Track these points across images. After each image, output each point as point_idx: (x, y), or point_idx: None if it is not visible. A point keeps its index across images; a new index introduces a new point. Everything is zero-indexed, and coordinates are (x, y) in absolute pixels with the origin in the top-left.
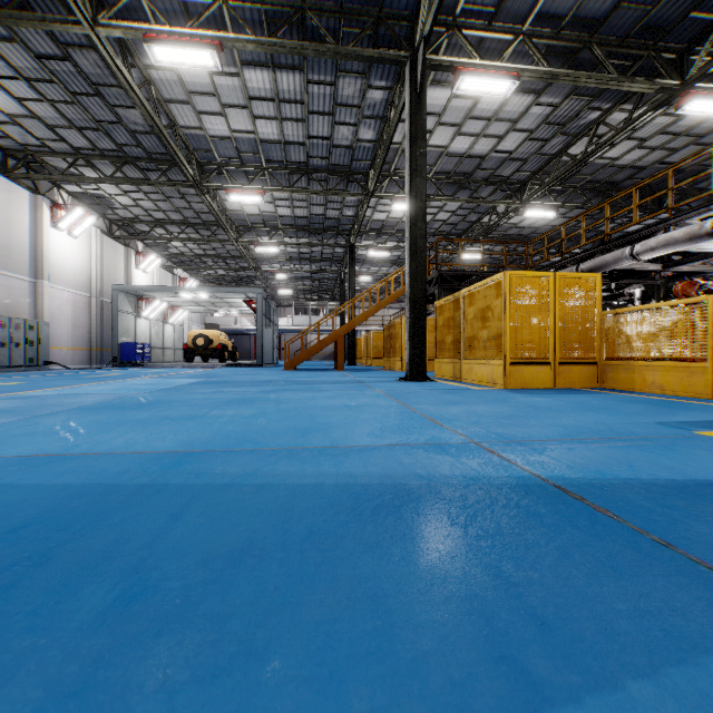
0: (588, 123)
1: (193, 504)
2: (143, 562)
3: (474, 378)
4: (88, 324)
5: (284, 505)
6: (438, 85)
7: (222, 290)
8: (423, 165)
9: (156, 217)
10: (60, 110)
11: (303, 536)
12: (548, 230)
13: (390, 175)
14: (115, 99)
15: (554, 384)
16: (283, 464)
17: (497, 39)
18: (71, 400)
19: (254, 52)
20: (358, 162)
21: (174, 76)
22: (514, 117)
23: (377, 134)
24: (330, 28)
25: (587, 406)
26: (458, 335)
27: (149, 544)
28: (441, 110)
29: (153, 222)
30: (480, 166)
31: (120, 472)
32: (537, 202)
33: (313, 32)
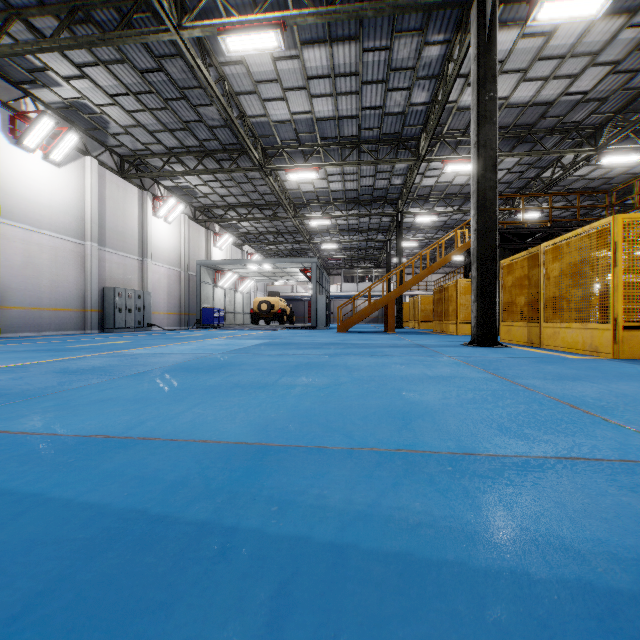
0: None
1: (285, 618)
2: None
3: (560, 344)
4: (179, 293)
5: None
6: (503, 27)
7: (282, 261)
8: (493, 110)
9: (229, 202)
10: (157, 117)
11: None
12: (624, 179)
13: (442, 137)
14: (197, 100)
15: None
16: (409, 491)
17: None
18: (156, 360)
19: (313, 30)
20: (409, 127)
21: (243, 69)
22: (595, 49)
23: (430, 95)
24: None
25: None
26: (535, 296)
27: None
28: (505, 56)
29: (226, 206)
30: (546, 114)
31: (175, 485)
32: (616, 146)
33: None
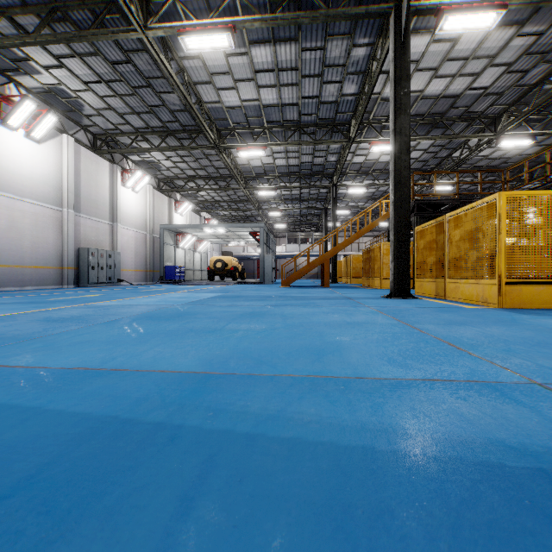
0: None
1: (209, 473)
2: None
3: (460, 296)
4: (145, 253)
5: (334, 496)
6: (417, 33)
7: (234, 225)
8: (407, 103)
9: (188, 174)
10: (126, 101)
11: None
12: (520, 159)
13: (369, 122)
14: (160, 88)
15: None
16: (309, 402)
17: None
18: (125, 310)
19: (259, 32)
20: (341, 114)
21: (200, 62)
22: (492, 53)
23: (358, 87)
24: None
25: None
26: (441, 257)
27: None
28: (419, 57)
29: (186, 178)
30: (454, 105)
31: (139, 400)
32: (512, 132)
33: (307, 5)
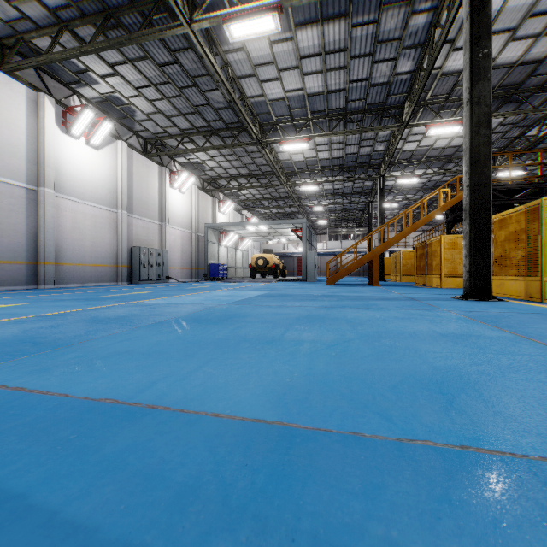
0: None
1: None
2: None
3: None
4: (190, 251)
5: None
6: None
7: (276, 222)
8: (488, 66)
9: (231, 173)
10: (173, 104)
11: None
12: None
13: (425, 103)
14: (205, 86)
15: None
16: (529, 544)
17: None
18: (171, 310)
19: (306, 13)
20: (393, 96)
21: (244, 55)
22: None
23: (415, 63)
24: None
25: None
26: (533, 250)
27: None
28: (493, 18)
29: (229, 177)
30: (533, 72)
31: (184, 494)
32: None
33: None
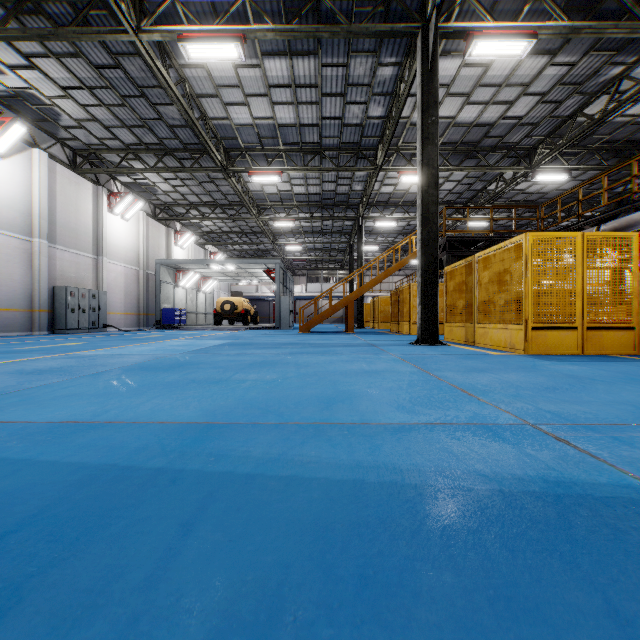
0: (608, 79)
1: (209, 505)
2: (133, 622)
3: (489, 342)
4: (137, 293)
5: (320, 516)
6: (448, 55)
7: (245, 261)
8: (435, 132)
9: (191, 201)
10: (114, 112)
11: (355, 586)
12: (557, 194)
13: (398, 149)
14: (156, 99)
15: (581, 350)
16: (311, 446)
17: (512, 0)
18: (115, 360)
19: (273, 43)
20: (367, 138)
21: (204, 72)
22: (526, 81)
23: (386, 110)
24: (343, 10)
25: (638, 377)
26: (471, 300)
27: (148, 581)
28: (450, 81)
29: (188, 205)
30: (488, 134)
31: (138, 449)
32: (548, 166)
33: (327, 17)
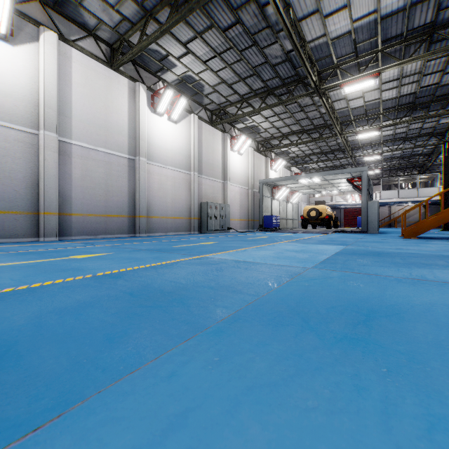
0: None
1: None
2: None
3: None
4: (247, 205)
5: None
6: None
7: (331, 173)
8: None
9: (283, 132)
10: (234, 70)
11: None
12: None
13: None
14: (264, 42)
15: None
16: None
17: None
18: (243, 276)
19: None
20: None
21: None
22: None
23: None
24: None
25: None
26: None
27: None
28: None
29: (281, 136)
30: None
31: None
32: None
33: None
